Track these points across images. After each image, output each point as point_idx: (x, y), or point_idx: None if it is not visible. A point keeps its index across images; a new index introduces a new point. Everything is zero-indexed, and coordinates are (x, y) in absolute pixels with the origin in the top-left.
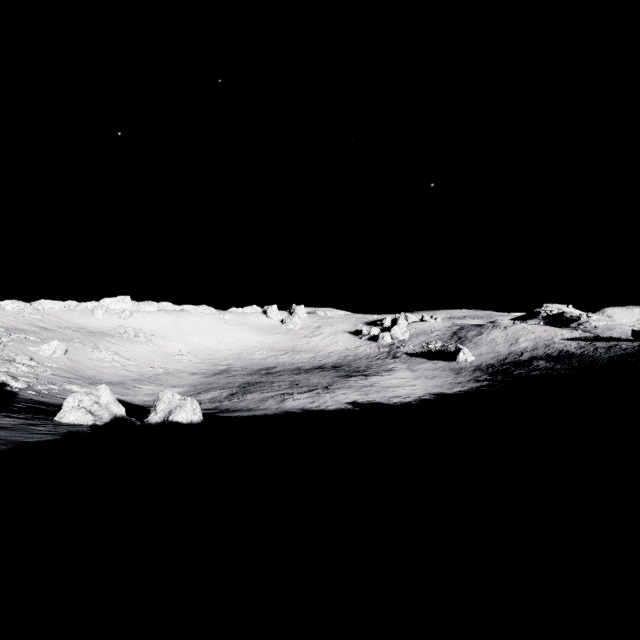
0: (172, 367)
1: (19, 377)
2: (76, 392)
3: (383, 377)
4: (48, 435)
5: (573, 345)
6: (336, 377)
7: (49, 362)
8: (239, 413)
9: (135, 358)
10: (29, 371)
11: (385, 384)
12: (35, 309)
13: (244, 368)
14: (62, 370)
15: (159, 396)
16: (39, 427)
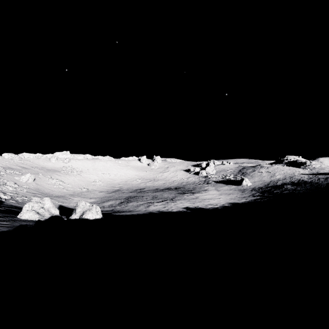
0: (90, 188)
1: (7, 193)
2: (30, 201)
3: (202, 194)
4: (5, 227)
5: (306, 177)
6: (177, 194)
7: (25, 185)
8: (124, 213)
9: (71, 183)
10: (13, 190)
11: (203, 197)
12: (20, 158)
13: (128, 189)
14: (31, 189)
15: (77, 204)
16: (3, 222)
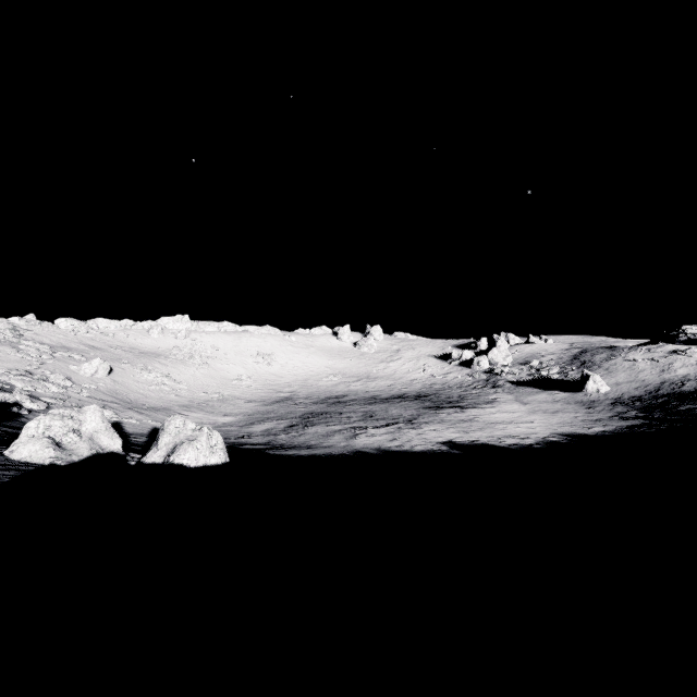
0: (227, 393)
1: (42, 397)
2: (46, 414)
3: (485, 410)
4: None
5: None
6: (422, 408)
7: (88, 383)
8: (295, 451)
9: (187, 382)
10: (60, 392)
11: (490, 419)
12: (89, 328)
13: (309, 396)
14: (101, 392)
15: (165, 424)
16: None
